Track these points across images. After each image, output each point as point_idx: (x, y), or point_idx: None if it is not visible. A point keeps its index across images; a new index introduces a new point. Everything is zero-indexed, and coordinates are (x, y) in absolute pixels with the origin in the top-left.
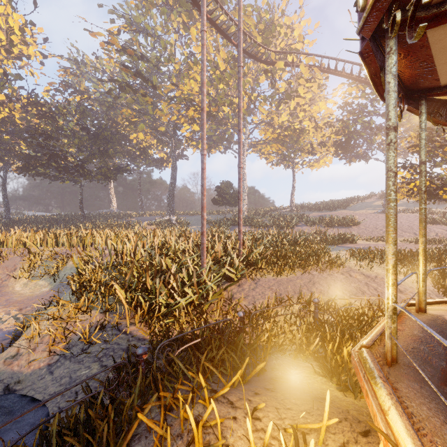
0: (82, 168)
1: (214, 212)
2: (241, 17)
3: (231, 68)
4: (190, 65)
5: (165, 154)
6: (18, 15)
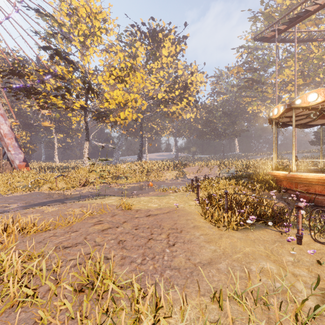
0: (224, 133)
1: (314, 151)
2: (295, 79)
3: (324, 47)
4: (287, 60)
5: None
6: (200, 74)
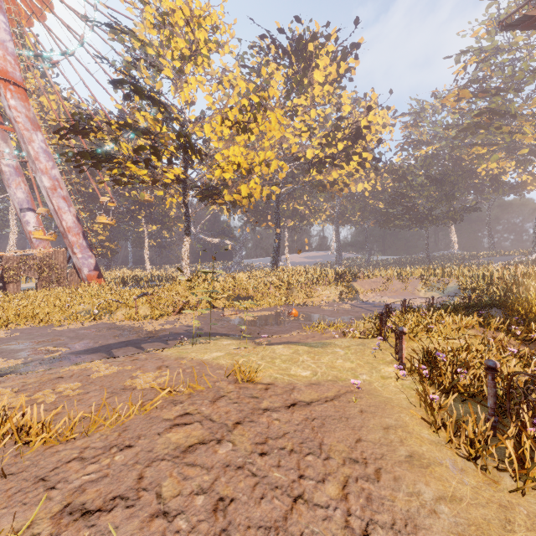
0: (431, 216)
1: None
2: None
3: None
4: None
5: (528, 176)
6: (382, 111)
